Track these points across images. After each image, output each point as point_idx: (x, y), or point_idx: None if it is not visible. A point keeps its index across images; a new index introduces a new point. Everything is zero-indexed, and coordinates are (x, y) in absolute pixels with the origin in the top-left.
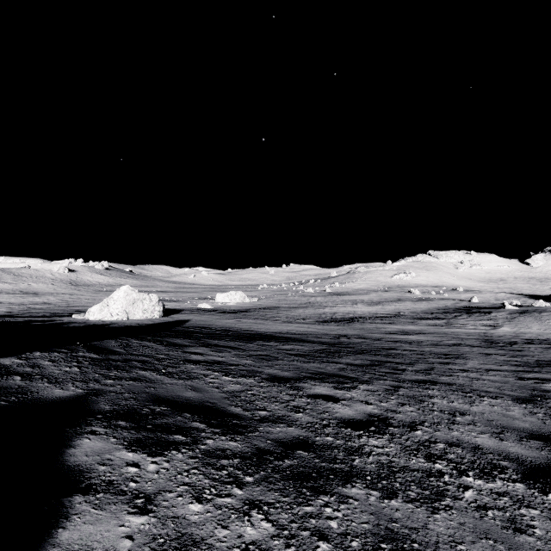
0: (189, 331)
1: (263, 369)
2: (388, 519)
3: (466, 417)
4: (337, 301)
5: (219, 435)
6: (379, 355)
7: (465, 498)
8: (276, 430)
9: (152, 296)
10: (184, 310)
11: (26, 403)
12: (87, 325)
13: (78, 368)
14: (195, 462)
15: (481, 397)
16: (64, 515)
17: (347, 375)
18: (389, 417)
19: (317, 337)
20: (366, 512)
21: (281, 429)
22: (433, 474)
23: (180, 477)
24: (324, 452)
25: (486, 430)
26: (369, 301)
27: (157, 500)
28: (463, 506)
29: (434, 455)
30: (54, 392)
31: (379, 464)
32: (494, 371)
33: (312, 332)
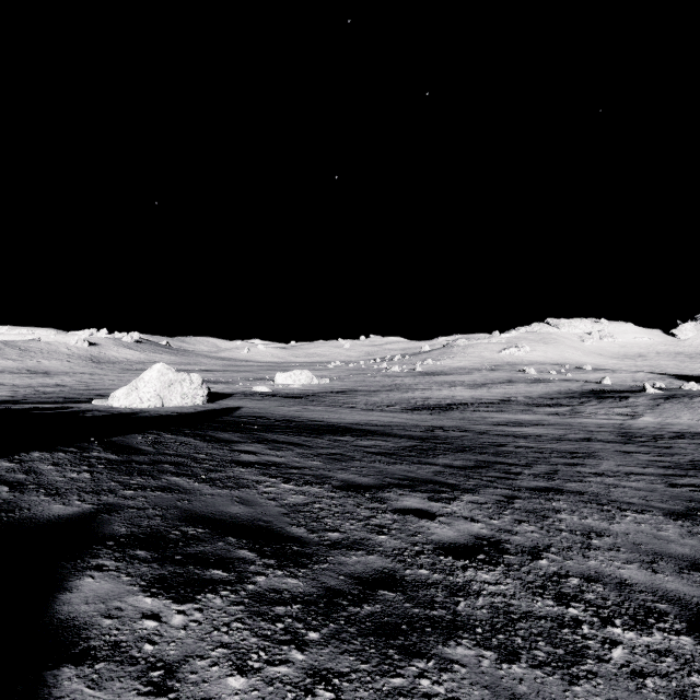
0: (241, 421)
1: (335, 474)
2: (510, 696)
3: (605, 540)
4: (430, 383)
5: (275, 568)
6: (485, 454)
7: (613, 659)
8: (352, 559)
9: (194, 377)
10: (235, 394)
11: (10, 525)
12: (109, 414)
13: (89, 473)
14: (238, 611)
15: (623, 511)
16: (43, 699)
17: (445, 481)
18: (503, 539)
19: (405, 430)
20: (478, 685)
21: (359, 558)
22: (567, 624)
23: (216, 634)
24: (417, 592)
25: (634, 557)
26: (471, 383)
27: (182, 672)
28: (612, 672)
29: (566, 594)
30: (52, 508)
31: (492, 609)
32: (637, 475)
33: (398, 423)
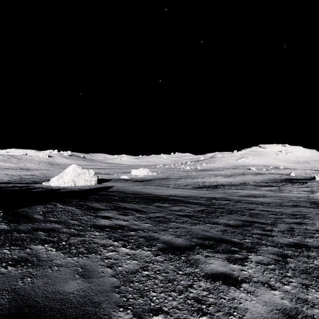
0: (110, 194)
1: (159, 235)
2: None
3: None
4: (205, 175)
5: None
6: (245, 216)
7: None
8: None
9: (90, 171)
10: (112, 179)
11: None
12: (45, 190)
13: None
14: None
15: None
16: None
17: (231, 240)
18: (308, 316)
19: (196, 199)
20: None
21: None
22: None
23: None
24: None
25: None
26: (225, 175)
27: None
28: None
29: None
30: None
31: None
32: None
33: (192, 195)
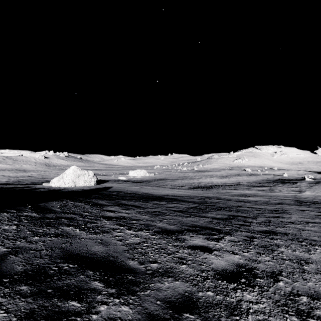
0: (110, 194)
1: (156, 223)
2: None
3: (311, 266)
4: (201, 175)
5: (114, 297)
6: (232, 211)
7: None
8: (165, 285)
9: (90, 172)
10: (110, 180)
11: None
12: (48, 190)
13: (16, 226)
14: None
15: (313, 245)
16: None
17: (214, 228)
18: (253, 267)
19: (190, 198)
20: None
21: (169, 284)
22: None
23: None
24: (208, 313)
25: None
26: (221, 175)
27: None
28: None
29: (303, 311)
30: None
31: None
32: (312, 223)
33: (187, 195)
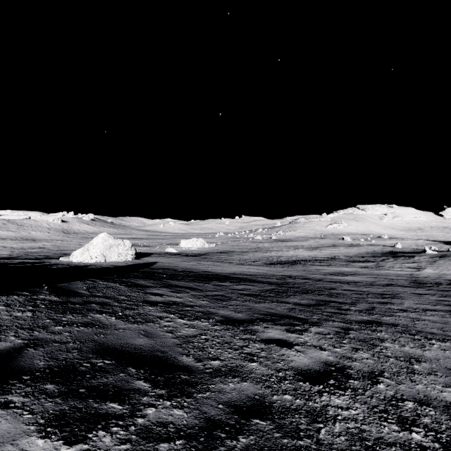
0: (155, 272)
1: (218, 310)
2: None
3: (423, 365)
4: (281, 247)
5: (164, 399)
6: (322, 295)
7: None
8: (229, 387)
9: (126, 242)
10: (154, 253)
11: None
12: (68, 267)
13: (31, 312)
14: None
15: (429, 340)
16: None
17: (297, 316)
18: (346, 365)
19: (266, 278)
20: None
21: (235, 385)
22: (414, 450)
23: None
24: (284, 419)
25: (449, 381)
26: (309, 247)
27: None
28: None
29: (406, 418)
30: None
31: (348, 435)
32: (431, 311)
33: (261, 273)
